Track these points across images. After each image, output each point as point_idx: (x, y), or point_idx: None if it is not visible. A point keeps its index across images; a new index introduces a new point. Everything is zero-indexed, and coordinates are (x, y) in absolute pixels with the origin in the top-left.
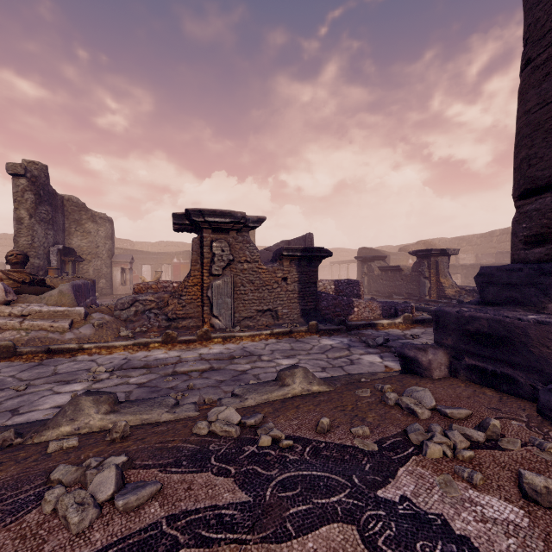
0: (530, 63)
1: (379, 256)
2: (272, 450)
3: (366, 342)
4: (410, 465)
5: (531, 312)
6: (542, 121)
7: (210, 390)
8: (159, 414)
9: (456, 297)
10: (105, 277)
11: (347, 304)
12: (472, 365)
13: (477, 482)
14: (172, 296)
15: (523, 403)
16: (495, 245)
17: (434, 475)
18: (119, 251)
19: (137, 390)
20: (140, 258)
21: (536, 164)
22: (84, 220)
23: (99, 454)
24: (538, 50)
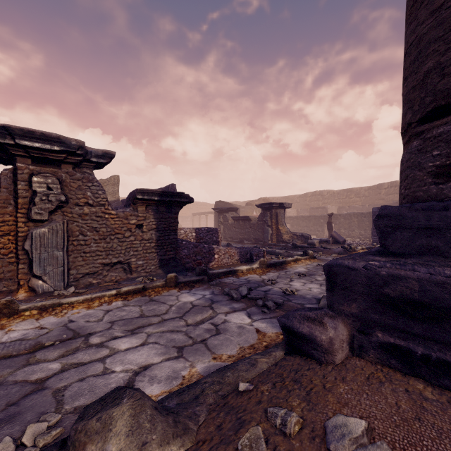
0: None
1: (233, 208)
2: None
3: (229, 295)
4: None
5: None
6: None
7: None
8: None
9: (290, 241)
10: None
11: (208, 252)
12: (388, 343)
13: None
14: None
15: None
16: (308, 203)
17: None
18: None
19: None
20: None
21: None
22: None
23: None
24: None
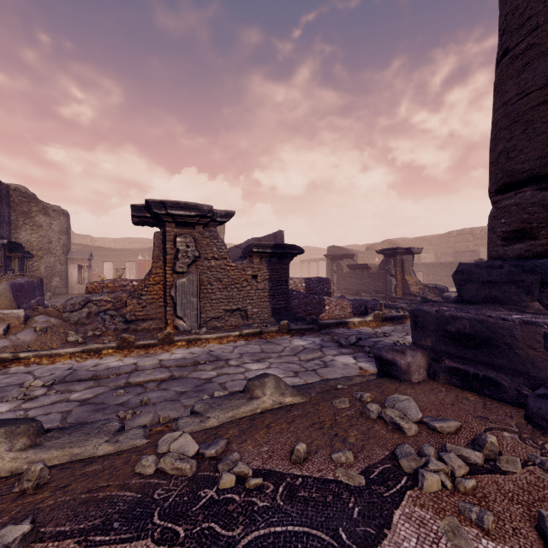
0: (507, 53)
1: (348, 254)
2: (237, 494)
3: (338, 342)
4: (407, 505)
5: (514, 311)
6: (522, 112)
7: (167, 405)
8: (96, 446)
9: (420, 295)
10: (59, 275)
11: (318, 303)
12: (452, 367)
13: (489, 527)
14: (131, 295)
15: (508, 408)
16: (452, 245)
17: (437, 519)
18: (77, 247)
19: (78, 408)
20: (100, 255)
21: (515, 157)
22: (35, 212)
23: None
24: (517, 39)
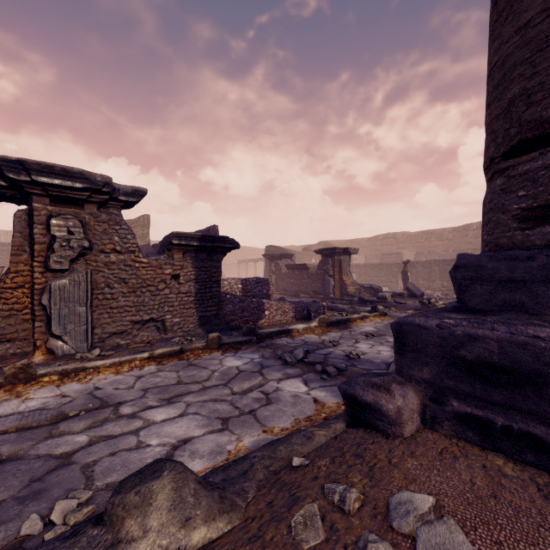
0: None
1: (287, 254)
2: None
3: (282, 358)
4: None
5: None
6: None
7: None
8: None
9: (357, 295)
10: None
11: (257, 307)
12: (464, 413)
13: None
14: None
15: None
16: (379, 248)
17: None
18: None
19: None
20: None
21: (542, 100)
22: None
23: None
24: None
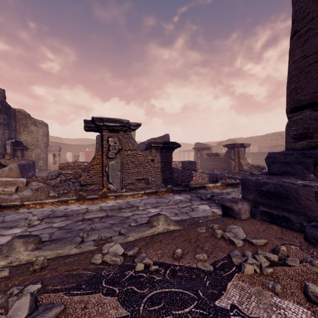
0: (296, 33)
1: (207, 147)
2: (145, 273)
3: (200, 197)
4: (235, 280)
5: (299, 179)
6: (304, 67)
7: (105, 230)
8: (70, 249)
9: (249, 171)
10: (43, 159)
11: (189, 175)
12: (264, 211)
13: (278, 291)
14: (84, 171)
15: (295, 233)
16: (268, 142)
17: (250, 287)
18: (52, 143)
19: (57, 231)
20: (65, 148)
21: (300, 92)
22: (29, 124)
23: (22, 282)
24: (301, 25)
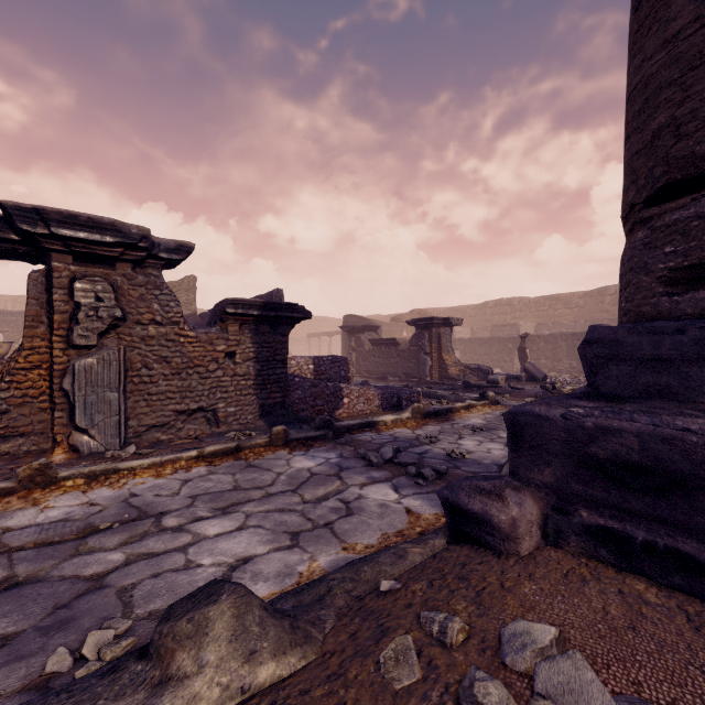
0: None
1: (371, 326)
2: None
3: (366, 458)
4: None
5: None
6: None
7: None
8: None
9: (461, 378)
10: None
11: (333, 394)
12: (596, 525)
13: None
14: None
15: None
16: (489, 318)
17: None
18: None
19: None
20: None
21: (694, 131)
22: None
23: None
24: None
